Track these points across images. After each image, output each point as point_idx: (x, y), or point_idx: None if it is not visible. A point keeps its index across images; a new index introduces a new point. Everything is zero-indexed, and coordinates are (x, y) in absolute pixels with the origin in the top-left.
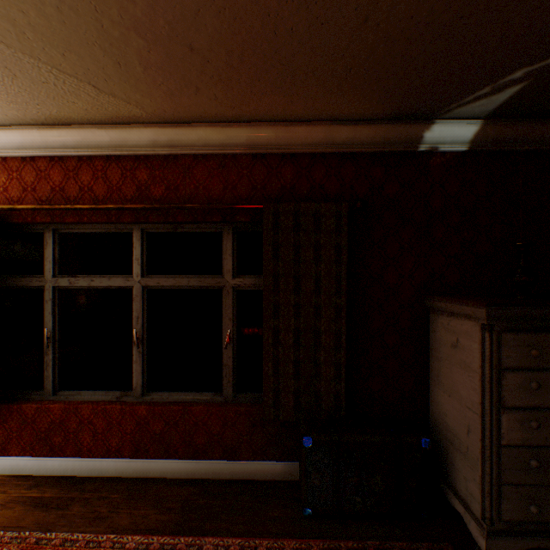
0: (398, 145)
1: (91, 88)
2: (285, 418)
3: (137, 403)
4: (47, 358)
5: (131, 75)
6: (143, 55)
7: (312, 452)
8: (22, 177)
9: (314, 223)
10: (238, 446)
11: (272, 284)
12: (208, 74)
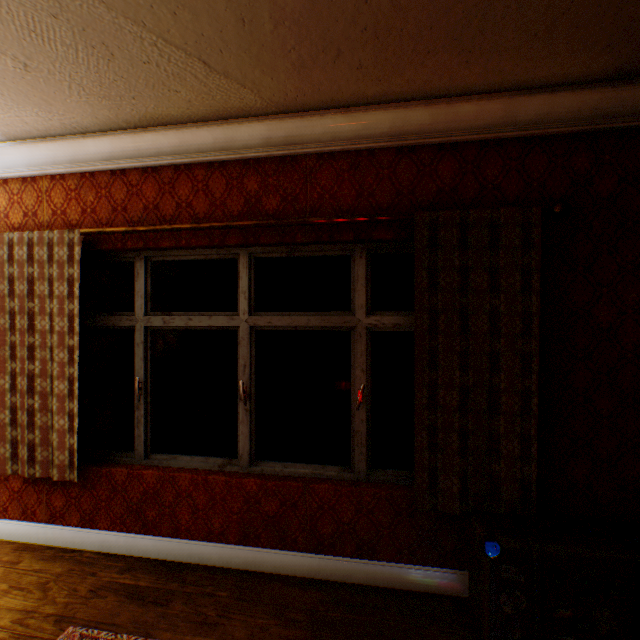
0: (617, 119)
1: (200, 65)
2: (446, 510)
3: (243, 475)
4: (138, 414)
5: (254, 38)
6: (278, 1)
7: (500, 565)
8: (111, 195)
9: (488, 236)
10: (376, 541)
11: (427, 323)
12: (360, 24)
